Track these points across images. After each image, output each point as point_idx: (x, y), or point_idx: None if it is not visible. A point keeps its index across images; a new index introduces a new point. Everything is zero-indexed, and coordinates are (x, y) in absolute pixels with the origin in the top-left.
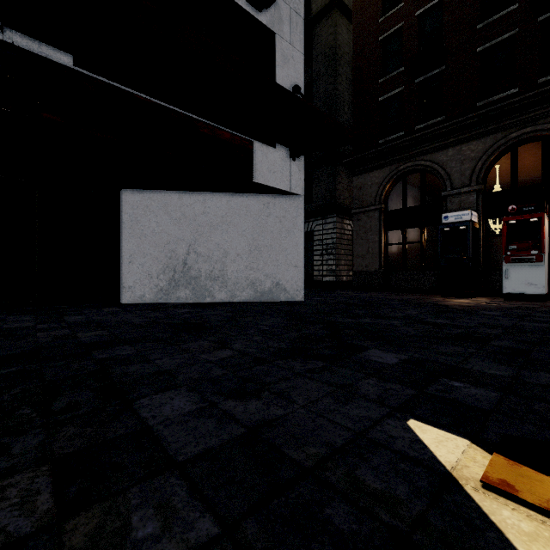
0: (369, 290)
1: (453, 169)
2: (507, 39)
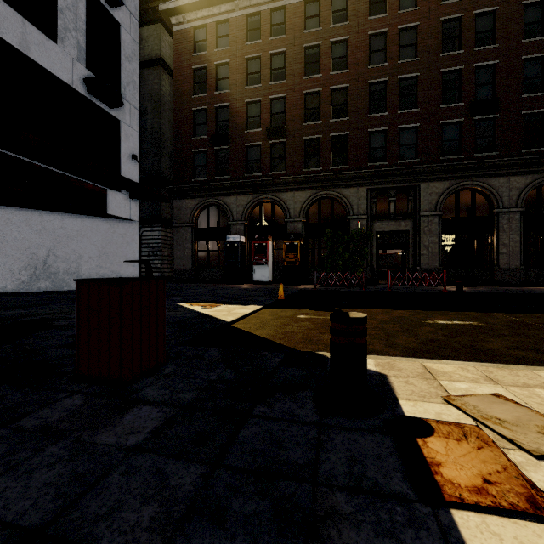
0: (185, 282)
1: (234, 209)
2: (258, 145)
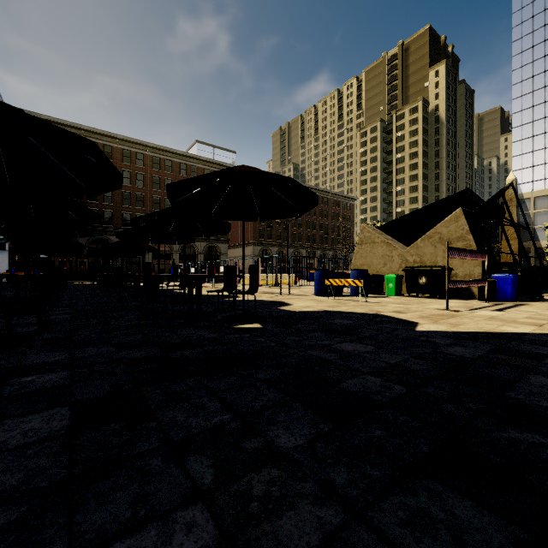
0: None
1: None
2: None
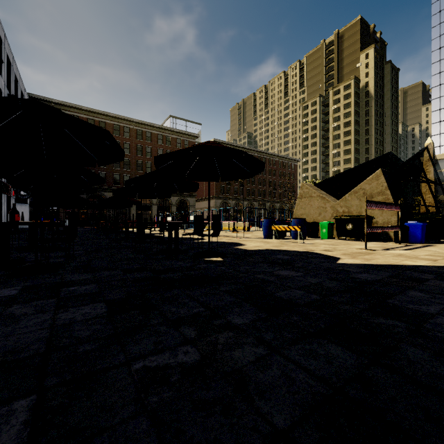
0: None
1: None
2: None
